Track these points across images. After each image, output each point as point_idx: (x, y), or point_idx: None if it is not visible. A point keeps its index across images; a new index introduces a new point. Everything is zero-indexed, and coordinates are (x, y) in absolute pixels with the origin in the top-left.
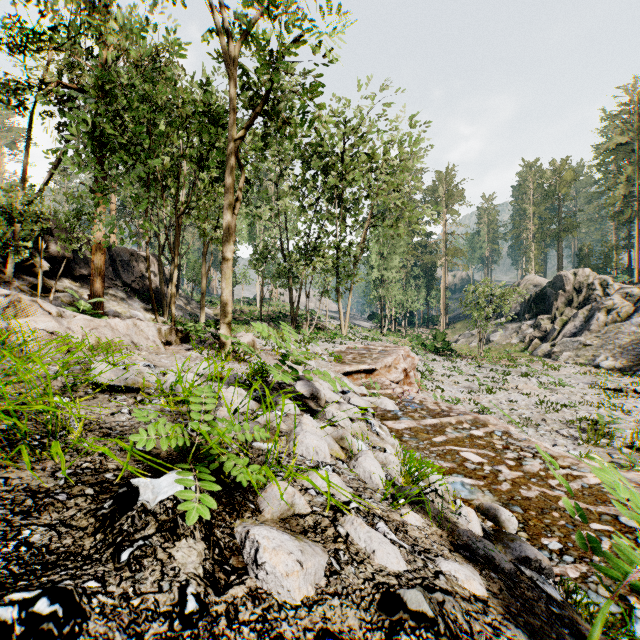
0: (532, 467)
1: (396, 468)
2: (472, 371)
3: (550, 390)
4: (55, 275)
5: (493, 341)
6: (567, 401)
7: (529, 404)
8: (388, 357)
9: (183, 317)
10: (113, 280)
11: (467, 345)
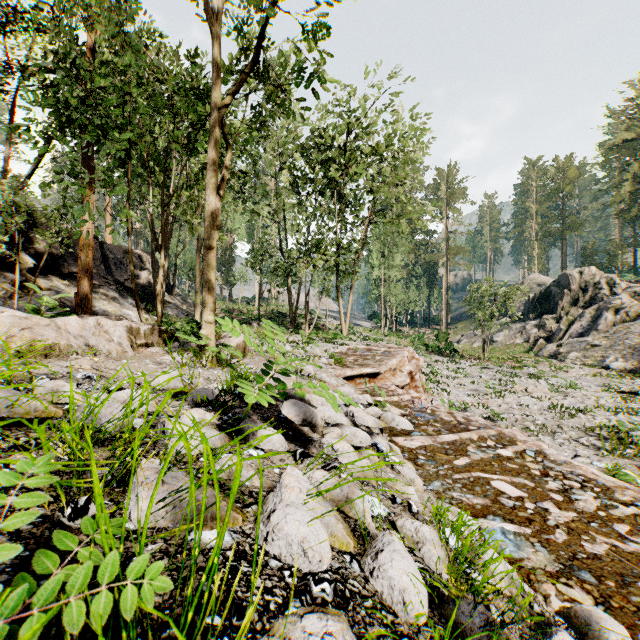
0: (587, 505)
1: (435, 552)
2: (477, 373)
3: (561, 393)
4: (42, 272)
5: (497, 341)
6: (581, 405)
7: (541, 409)
8: (392, 359)
9: (178, 317)
10: (105, 278)
11: (470, 345)
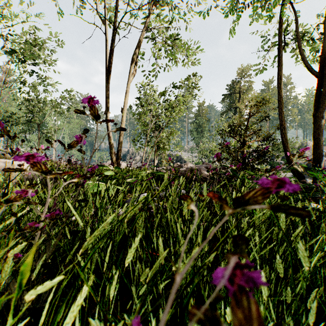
0: None
1: None
2: None
3: None
4: None
5: None
6: None
7: None
8: None
9: None
10: None
11: None
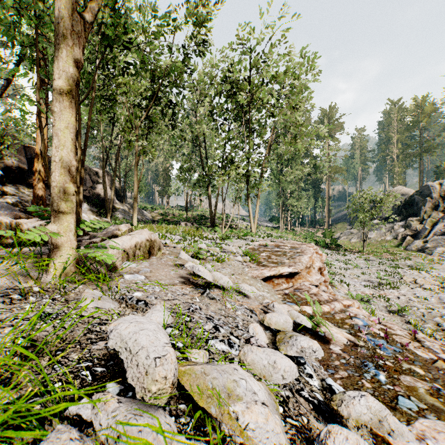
0: None
1: None
2: (363, 264)
3: None
4: (11, 182)
5: (370, 238)
6: None
7: (440, 301)
8: (303, 256)
9: (125, 218)
10: None
11: (348, 241)
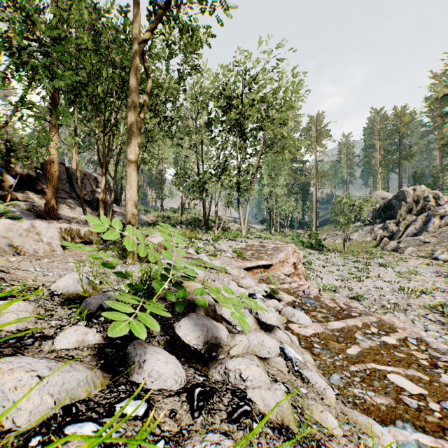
0: None
1: None
2: (341, 262)
3: (405, 278)
4: (21, 189)
5: (352, 239)
6: (422, 288)
7: (392, 290)
8: (280, 253)
9: (123, 221)
10: (69, 193)
11: (333, 242)
